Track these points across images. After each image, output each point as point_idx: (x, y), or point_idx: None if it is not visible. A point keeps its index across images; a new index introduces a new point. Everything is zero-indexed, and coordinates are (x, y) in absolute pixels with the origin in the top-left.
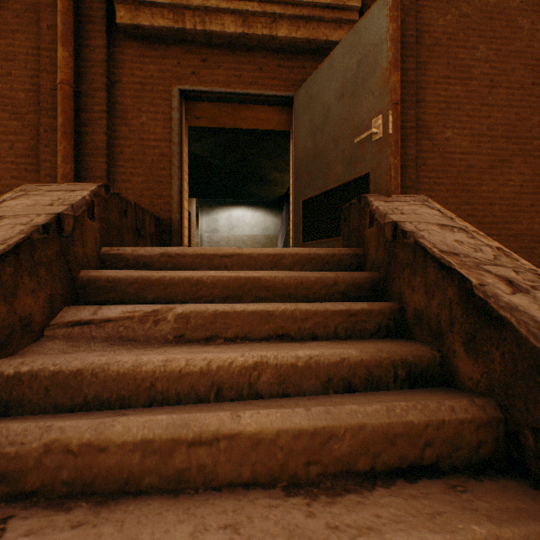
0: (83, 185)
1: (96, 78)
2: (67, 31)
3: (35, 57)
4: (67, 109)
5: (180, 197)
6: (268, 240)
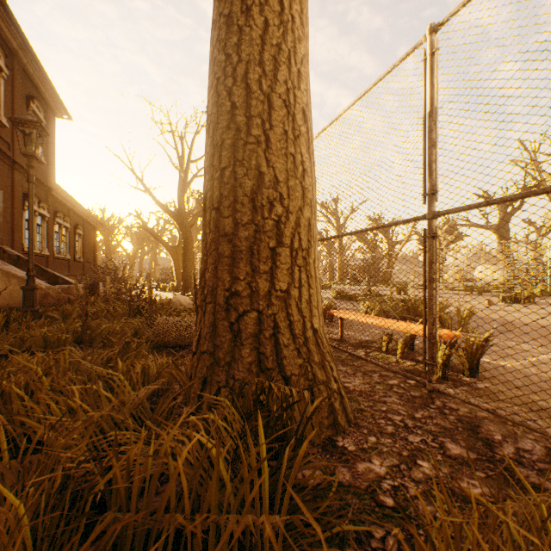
0: None
1: None
2: None
3: None
4: None
5: None
6: None
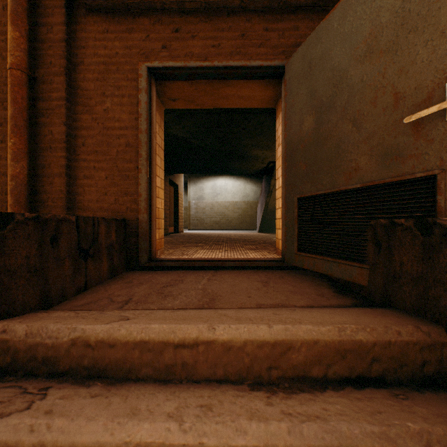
0: None
1: (54, 61)
2: (18, 7)
3: None
4: (18, 98)
5: (148, 194)
6: (248, 205)
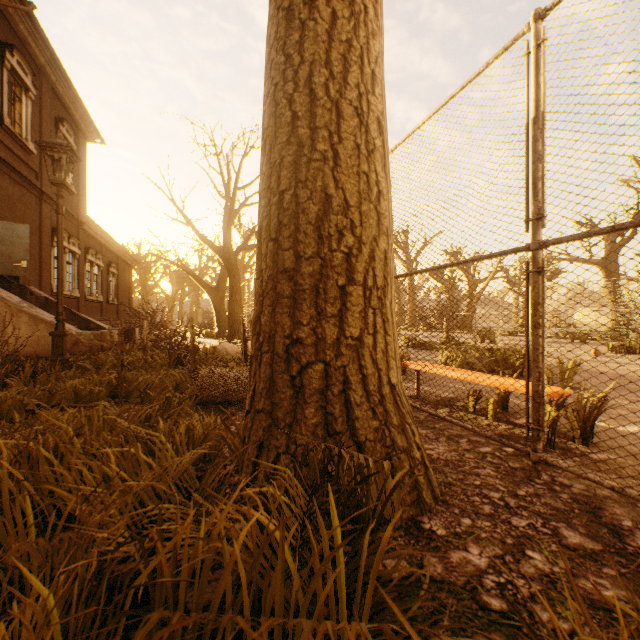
0: None
1: None
2: None
3: None
4: None
5: None
6: None
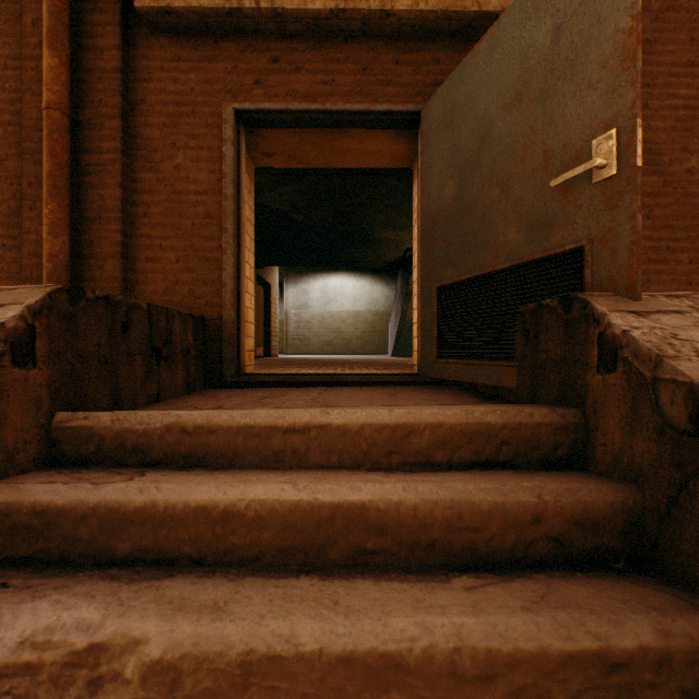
0: (25, 290)
1: (105, 99)
2: (57, 25)
3: (18, 72)
4: (57, 149)
5: (236, 283)
6: (376, 317)
